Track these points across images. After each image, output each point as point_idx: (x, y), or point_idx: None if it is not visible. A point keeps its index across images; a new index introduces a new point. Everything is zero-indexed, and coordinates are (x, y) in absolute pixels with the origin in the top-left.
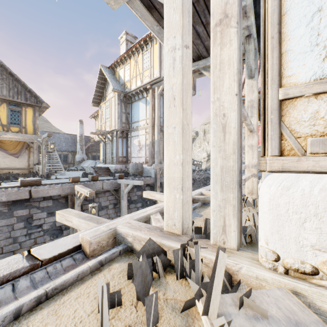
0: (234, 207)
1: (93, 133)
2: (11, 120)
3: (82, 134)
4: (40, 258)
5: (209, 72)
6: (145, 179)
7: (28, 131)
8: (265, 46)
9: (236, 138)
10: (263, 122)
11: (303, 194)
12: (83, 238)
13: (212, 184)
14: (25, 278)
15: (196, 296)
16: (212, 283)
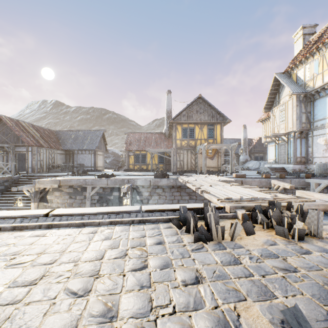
0: None
1: (267, 137)
2: (208, 135)
3: (245, 138)
4: None
5: None
6: None
7: (217, 141)
8: None
9: None
10: None
11: None
12: None
13: None
14: None
15: None
16: None
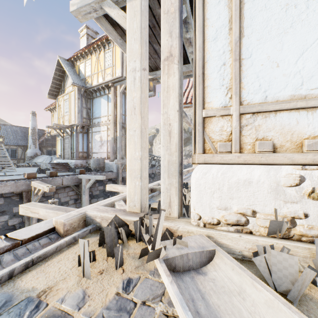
0: (176, 189)
1: (50, 127)
2: None
3: (35, 127)
4: (19, 239)
5: None
6: (107, 174)
7: None
8: (195, 80)
9: (178, 141)
10: (194, 130)
11: (213, 177)
12: (57, 221)
13: (162, 173)
14: (9, 254)
15: (148, 242)
16: (157, 231)
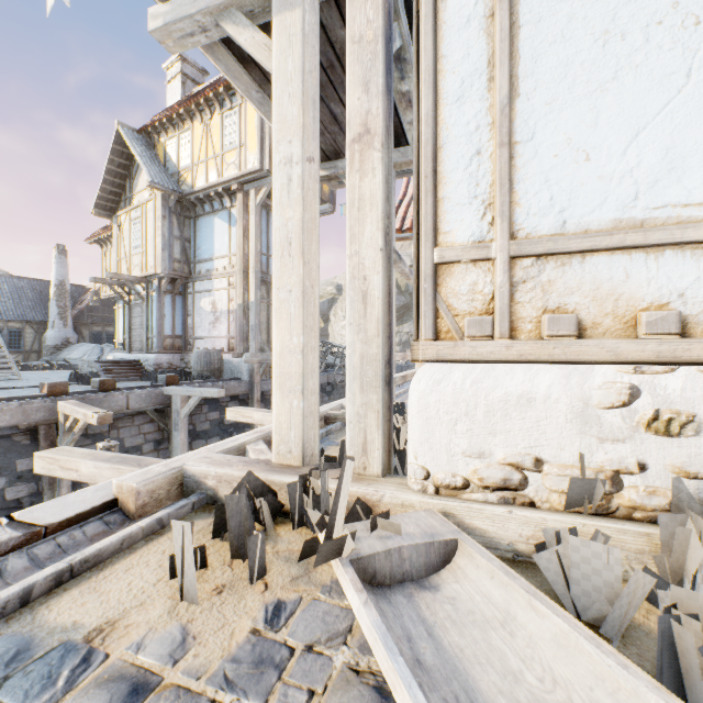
0: (378, 414)
1: (99, 280)
2: None
3: (64, 280)
4: (39, 523)
5: None
6: (229, 384)
7: None
8: (419, 185)
9: (382, 314)
10: (417, 292)
11: (455, 389)
12: (122, 486)
13: (349, 381)
14: (19, 556)
15: (318, 525)
16: (337, 501)
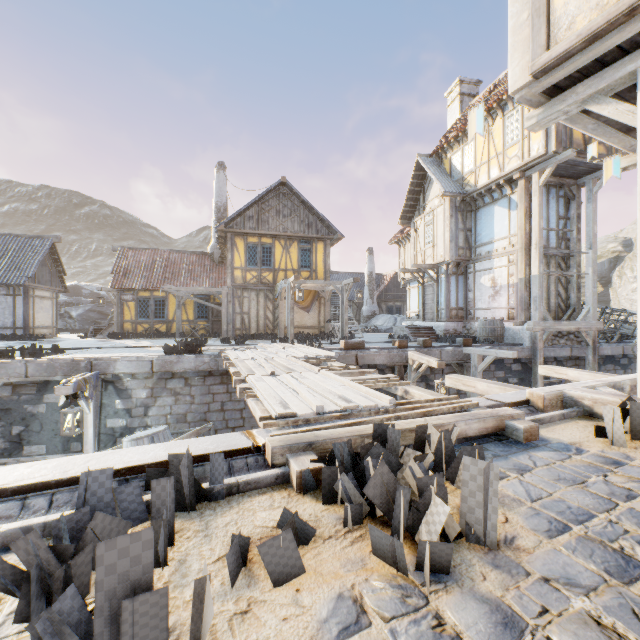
0: None
1: (404, 270)
2: (301, 262)
3: (372, 272)
4: (502, 401)
5: None
6: (512, 349)
7: (319, 275)
8: None
9: None
10: None
11: None
12: (532, 393)
13: None
14: None
15: None
16: None
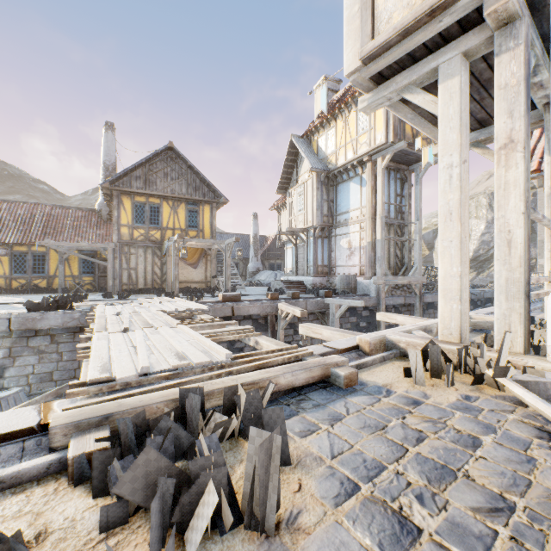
0: (520, 315)
1: (281, 233)
2: (189, 222)
3: (256, 234)
4: (336, 348)
5: (482, 149)
6: (362, 298)
7: (206, 235)
8: None
9: (523, 253)
10: None
11: None
12: (361, 339)
13: (496, 294)
14: None
15: (486, 365)
16: (500, 353)
